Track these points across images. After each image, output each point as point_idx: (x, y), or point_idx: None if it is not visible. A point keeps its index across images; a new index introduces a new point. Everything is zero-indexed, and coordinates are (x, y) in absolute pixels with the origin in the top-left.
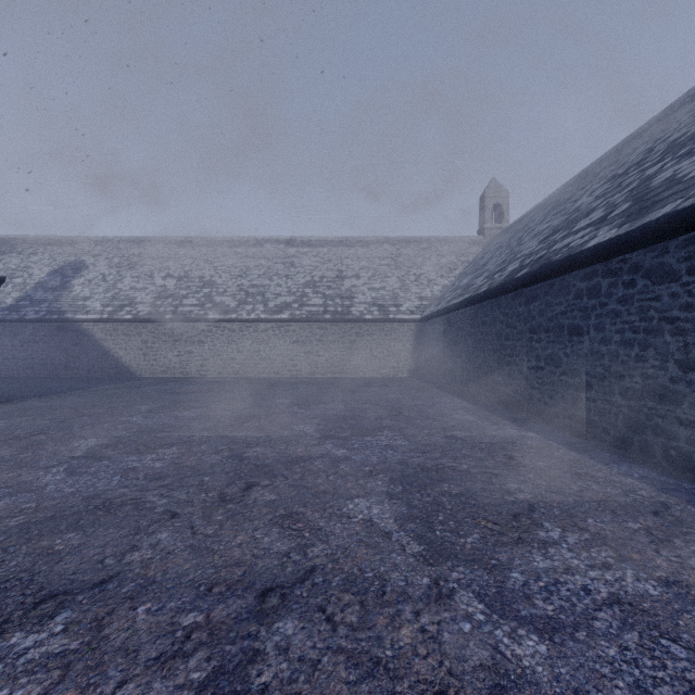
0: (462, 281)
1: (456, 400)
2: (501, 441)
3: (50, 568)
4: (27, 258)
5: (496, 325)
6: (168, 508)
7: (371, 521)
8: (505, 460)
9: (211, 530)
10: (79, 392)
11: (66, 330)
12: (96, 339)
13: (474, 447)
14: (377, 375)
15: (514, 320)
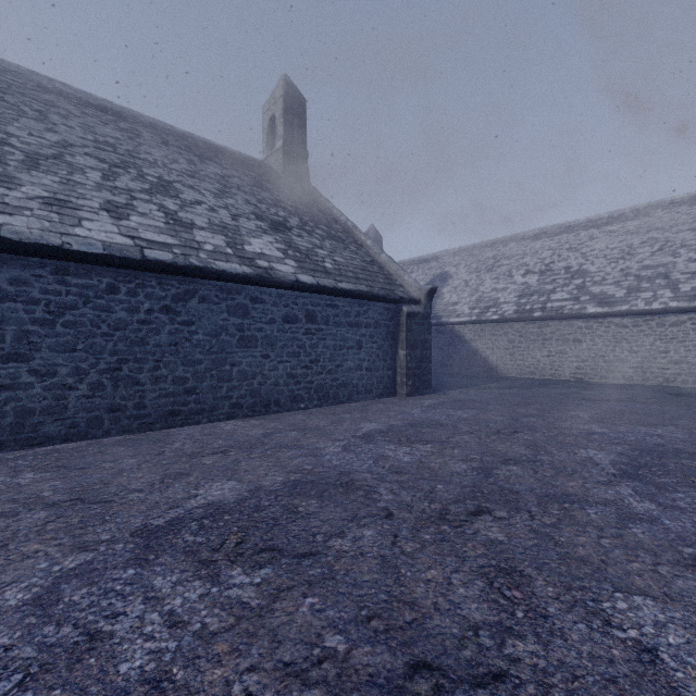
0: None
1: None
2: None
3: None
4: None
5: None
6: None
7: None
8: None
9: None
10: (478, 388)
11: (442, 332)
12: (465, 339)
13: None
14: None
15: None
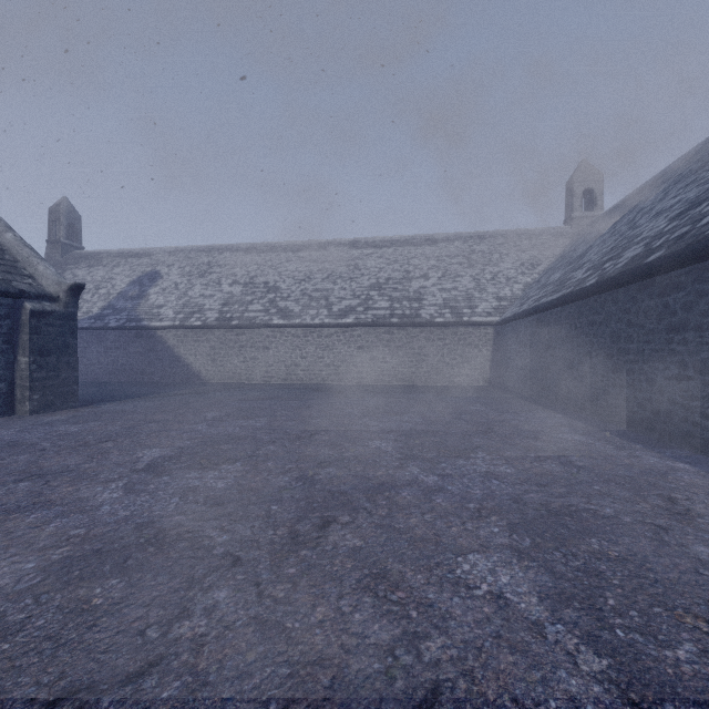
0: (550, 277)
1: (554, 414)
2: (643, 473)
3: (79, 637)
4: (111, 271)
5: (611, 324)
6: (229, 549)
7: (504, 598)
8: (665, 505)
9: (281, 591)
10: (152, 397)
11: (143, 337)
12: (168, 345)
13: (608, 482)
14: (449, 383)
15: (640, 318)
